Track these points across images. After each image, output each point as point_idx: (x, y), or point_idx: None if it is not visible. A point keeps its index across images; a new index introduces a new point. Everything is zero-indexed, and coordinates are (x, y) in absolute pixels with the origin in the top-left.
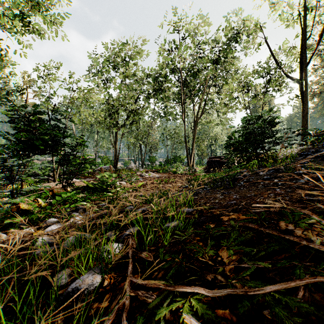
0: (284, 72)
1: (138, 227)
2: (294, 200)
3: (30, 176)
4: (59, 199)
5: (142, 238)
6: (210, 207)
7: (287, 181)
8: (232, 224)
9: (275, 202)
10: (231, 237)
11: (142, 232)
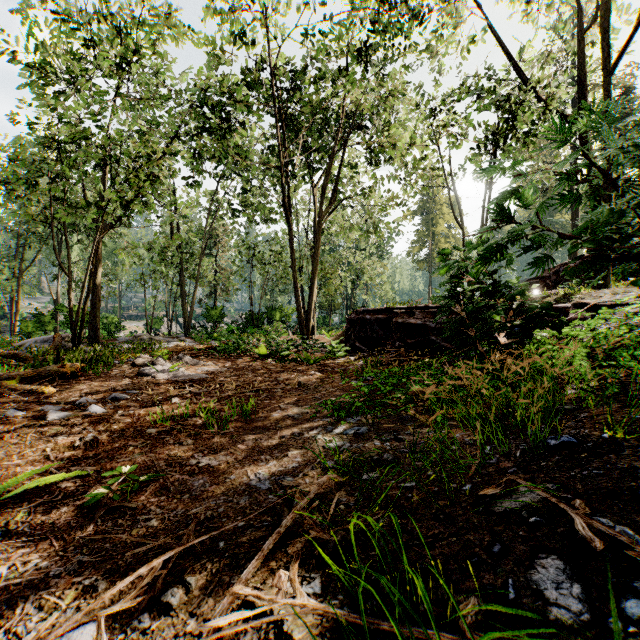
0: (541, 96)
1: None
2: None
3: None
4: None
5: None
6: None
7: None
8: None
9: None
10: None
11: None
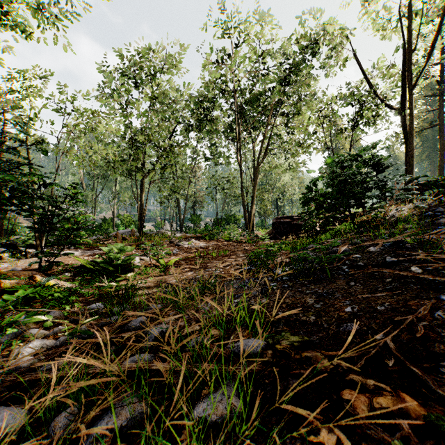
0: (380, 97)
1: None
2: None
3: None
4: (1, 304)
5: None
6: (303, 339)
7: None
8: None
9: None
10: None
11: None
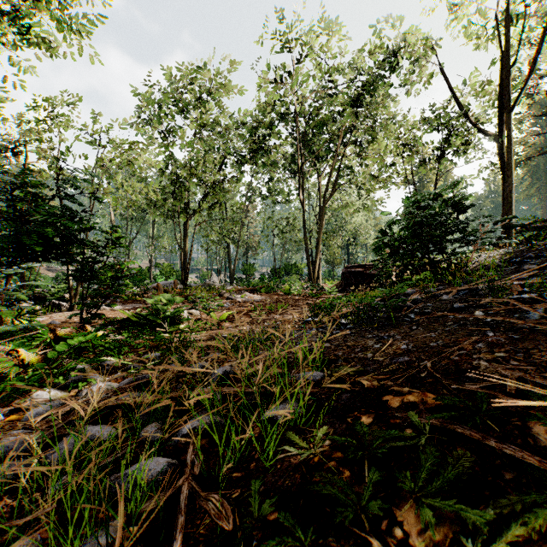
0: (472, 121)
1: (206, 425)
2: (537, 360)
3: (19, 302)
4: (64, 348)
5: (217, 443)
6: (358, 369)
7: (509, 318)
8: (415, 421)
9: (497, 366)
10: (421, 466)
11: (214, 437)
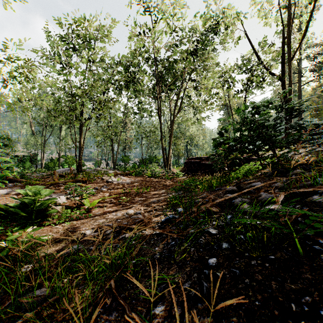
0: (266, 67)
1: None
2: None
3: None
4: None
5: None
6: None
7: None
8: None
9: None
10: None
11: None
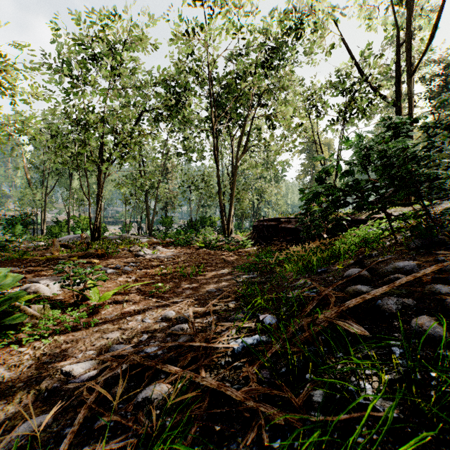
0: (373, 87)
1: None
2: None
3: None
4: None
5: None
6: None
7: None
8: None
9: None
10: None
11: None
